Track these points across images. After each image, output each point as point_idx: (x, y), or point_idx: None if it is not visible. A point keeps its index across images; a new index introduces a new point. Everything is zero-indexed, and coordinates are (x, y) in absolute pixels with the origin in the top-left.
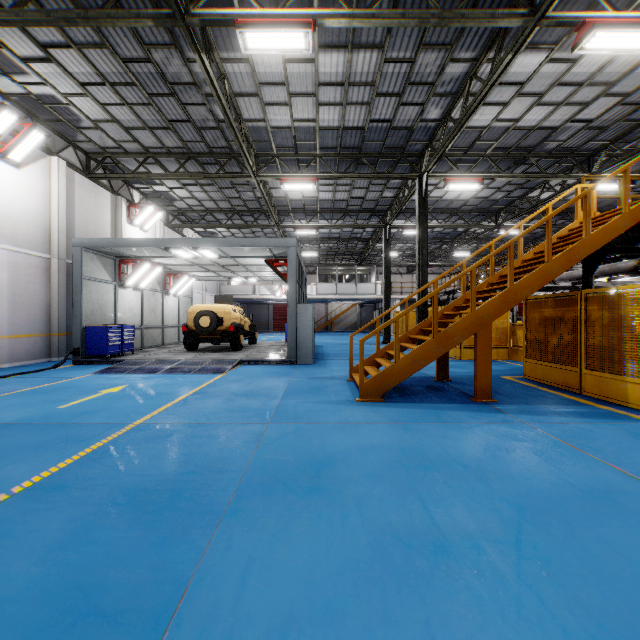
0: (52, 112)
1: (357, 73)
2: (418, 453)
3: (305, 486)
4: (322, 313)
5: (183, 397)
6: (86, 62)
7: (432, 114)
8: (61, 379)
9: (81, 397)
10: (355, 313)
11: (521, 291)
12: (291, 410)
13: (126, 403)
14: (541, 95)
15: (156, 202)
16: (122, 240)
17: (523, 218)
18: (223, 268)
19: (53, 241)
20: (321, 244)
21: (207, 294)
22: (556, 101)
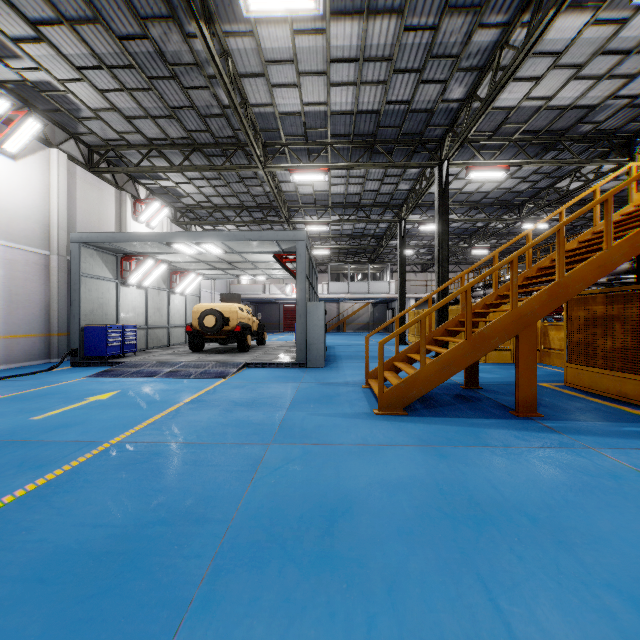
0: (50, 101)
1: (373, 46)
2: (463, 494)
3: (312, 551)
4: (334, 313)
5: (176, 407)
6: (80, 42)
7: (455, 93)
8: (51, 383)
9: (63, 405)
10: (367, 313)
11: (573, 284)
12: (298, 425)
13: (110, 414)
14: (580, 67)
15: (163, 199)
16: (122, 235)
17: (548, 211)
18: (230, 265)
19: (53, 237)
20: (333, 242)
21: (216, 293)
22: (597, 74)
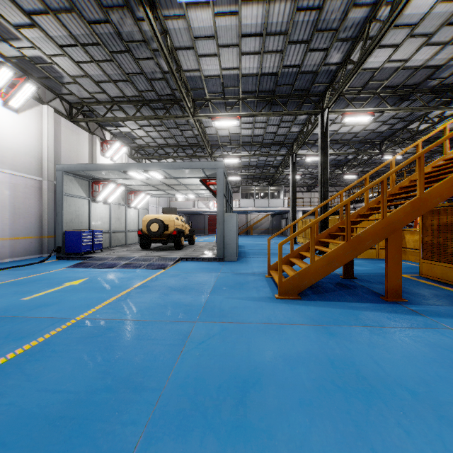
0: (42, 71)
1: (273, 24)
2: (351, 369)
3: (228, 420)
4: (243, 221)
5: (127, 291)
6: (61, 26)
7: (334, 58)
8: (41, 272)
9: (46, 289)
10: (268, 221)
11: (431, 199)
12: (217, 307)
13: (79, 296)
14: (430, 35)
15: (122, 140)
16: (92, 165)
17: (402, 146)
18: (169, 187)
19: (44, 168)
20: (243, 170)
21: (160, 207)
22: (443, 41)
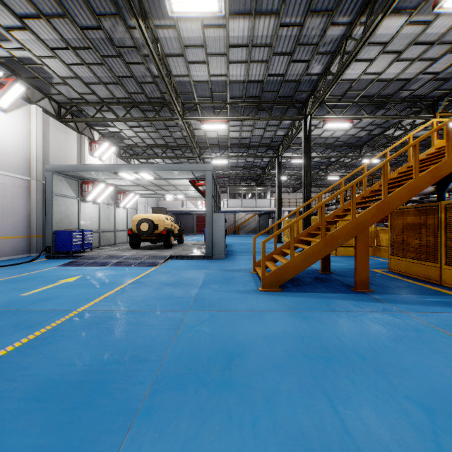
0: (31, 71)
1: (258, 36)
2: (317, 342)
3: (217, 379)
4: (231, 221)
5: (122, 286)
6: (53, 30)
7: (315, 69)
8: (33, 270)
9: (43, 286)
10: (255, 221)
11: (393, 202)
12: (207, 298)
13: (76, 291)
14: (400, 52)
15: (111, 140)
16: (82, 166)
17: (380, 150)
18: (158, 187)
19: (32, 167)
20: (231, 171)
21: (149, 207)
22: (411, 57)
